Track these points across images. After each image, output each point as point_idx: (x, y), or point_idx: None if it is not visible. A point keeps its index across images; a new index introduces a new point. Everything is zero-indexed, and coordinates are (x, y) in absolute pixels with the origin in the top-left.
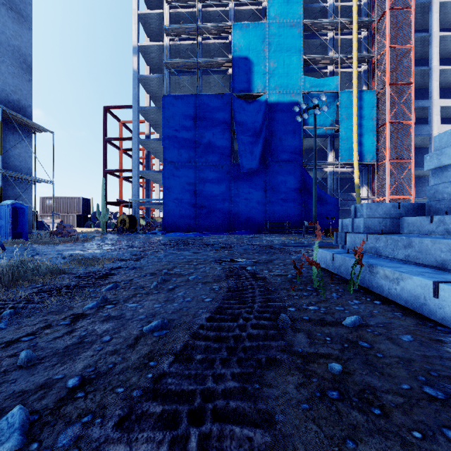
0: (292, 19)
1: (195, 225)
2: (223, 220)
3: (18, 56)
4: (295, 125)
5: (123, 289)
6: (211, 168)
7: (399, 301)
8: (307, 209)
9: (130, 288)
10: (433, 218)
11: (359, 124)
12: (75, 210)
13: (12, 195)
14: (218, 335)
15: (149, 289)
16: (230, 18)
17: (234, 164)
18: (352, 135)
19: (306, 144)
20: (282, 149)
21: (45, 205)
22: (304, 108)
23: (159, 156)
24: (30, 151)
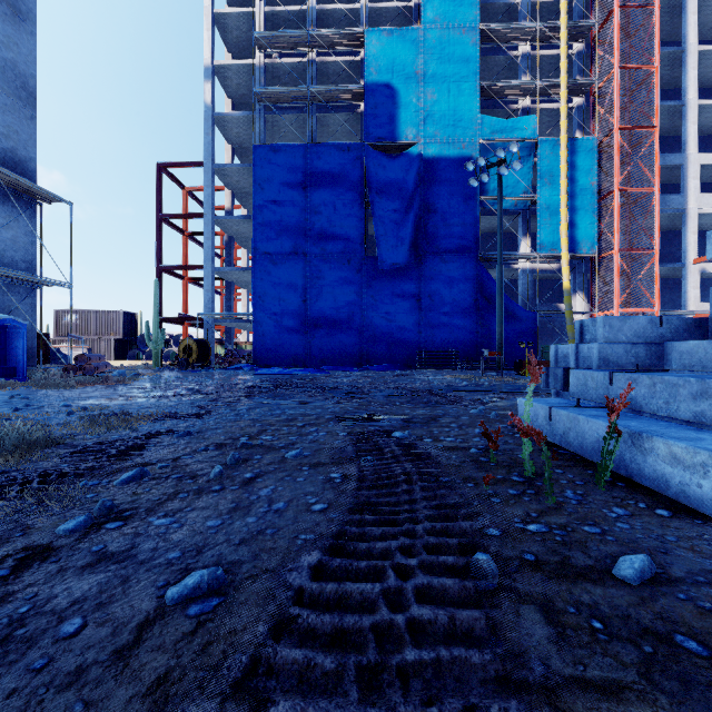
0: (462, 22)
1: (305, 356)
2: (351, 348)
3: (13, 76)
4: (467, 193)
5: (155, 480)
6: (330, 263)
7: (710, 511)
8: (486, 330)
9: (168, 478)
10: None
11: (569, 192)
12: (111, 331)
13: (2, 306)
14: (336, 624)
15: (206, 480)
16: (361, 21)
17: (368, 257)
18: (559, 211)
19: (484, 226)
20: (446, 232)
21: (63, 323)
22: (482, 166)
23: (248, 245)
24: (33, 234)
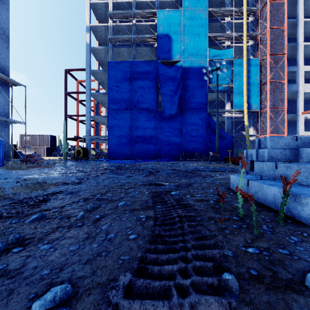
0: (200, 7)
1: (131, 155)
2: (151, 151)
3: None
4: (202, 83)
5: (48, 219)
6: (142, 113)
7: None
8: (211, 143)
9: (55, 218)
10: None
11: (247, 83)
12: (44, 144)
13: None
14: None
15: (75, 219)
16: (156, 7)
17: (159, 111)
18: (243, 91)
19: (210, 97)
20: (193, 100)
21: (23, 140)
22: (209, 70)
23: (105, 106)
24: (8, 100)
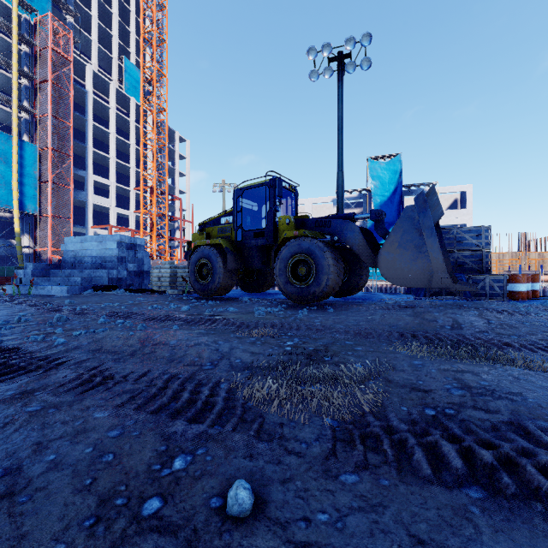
0: None
1: None
2: None
3: None
4: None
5: None
6: None
7: (45, 294)
8: None
9: None
10: (62, 271)
11: (20, 172)
12: None
13: None
14: None
15: None
16: None
17: None
18: (12, 182)
19: None
20: None
21: None
22: None
23: None
24: None
